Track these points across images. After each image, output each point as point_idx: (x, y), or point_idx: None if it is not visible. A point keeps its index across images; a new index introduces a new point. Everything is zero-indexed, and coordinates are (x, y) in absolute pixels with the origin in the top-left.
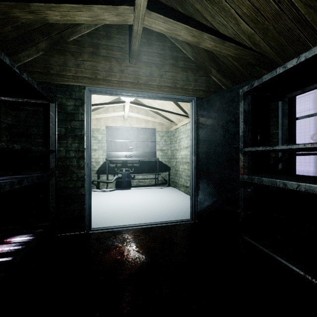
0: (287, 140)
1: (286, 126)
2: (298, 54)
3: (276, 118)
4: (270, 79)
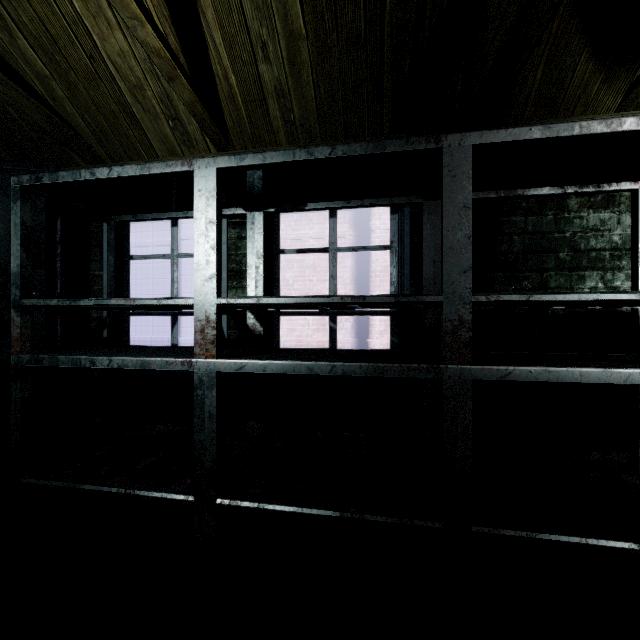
0: (114, 290)
1: (112, 267)
2: (130, 158)
3: (100, 250)
4: (72, 183)
